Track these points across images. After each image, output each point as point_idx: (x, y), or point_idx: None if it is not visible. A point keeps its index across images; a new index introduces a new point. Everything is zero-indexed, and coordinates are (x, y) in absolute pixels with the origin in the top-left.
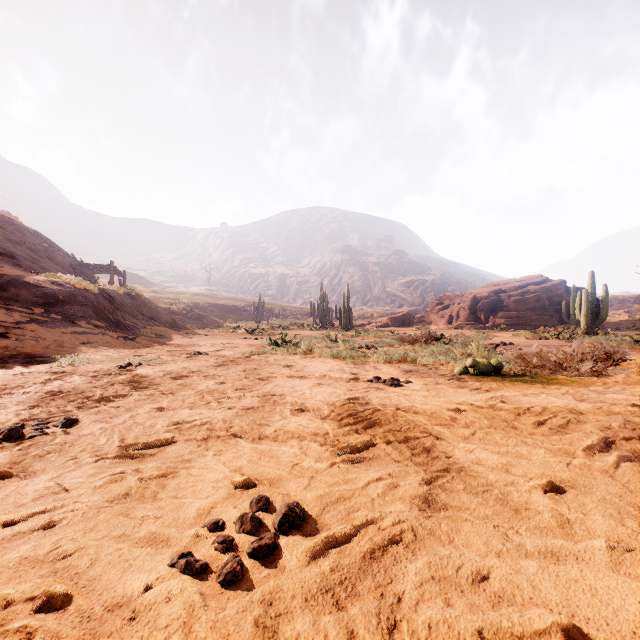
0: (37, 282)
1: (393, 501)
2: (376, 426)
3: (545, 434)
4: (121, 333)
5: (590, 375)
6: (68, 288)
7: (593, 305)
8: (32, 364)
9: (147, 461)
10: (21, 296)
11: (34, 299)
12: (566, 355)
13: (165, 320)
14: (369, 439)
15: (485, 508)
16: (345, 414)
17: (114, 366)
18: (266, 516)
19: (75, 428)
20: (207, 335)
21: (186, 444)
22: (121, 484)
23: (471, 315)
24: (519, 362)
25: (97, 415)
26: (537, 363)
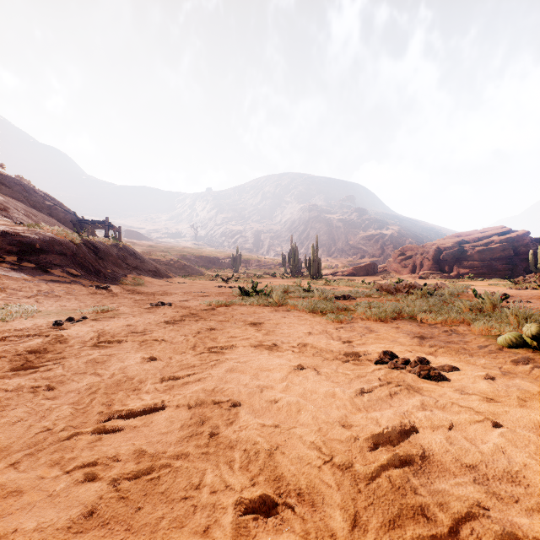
0: (15, 231)
1: None
2: None
3: None
4: (97, 281)
5: None
6: (47, 237)
7: None
8: None
9: None
10: None
11: (8, 247)
12: None
13: (149, 269)
14: None
15: None
16: None
17: (51, 321)
18: None
19: None
20: (186, 283)
21: None
22: None
23: (434, 265)
24: None
25: None
26: None
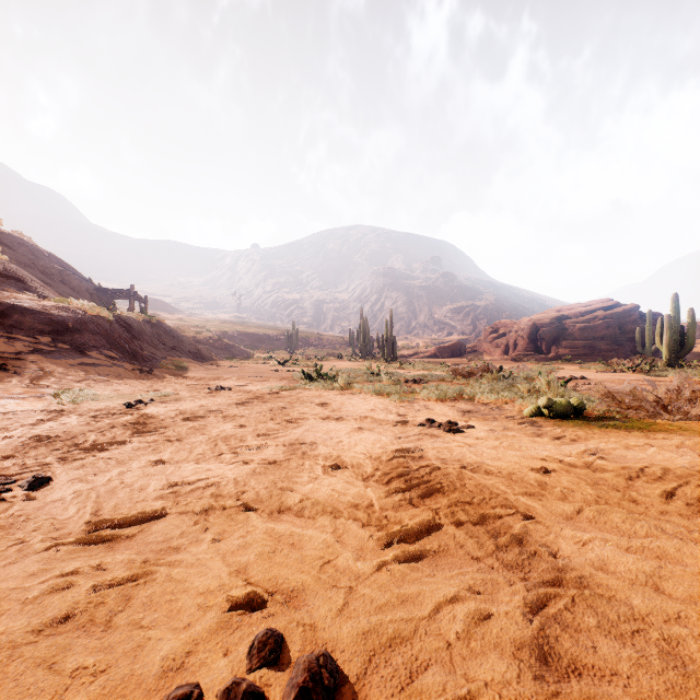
0: (44, 308)
1: (484, 651)
2: (437, 493)
3: (684, 513)
4: (137, 365)
5: (699, 419)
6: (79, 314)
7: (677, 333)
8: (29, 401)
9: (119, 548)
10: (25, 323)
11: (40, 327)
12: (670, 394)
13: (188, 350)
14: (431, 518)
15: (649, 677)
16: (394, 473)
17: (122, 403)
18: (273, 679)
19: (44, 490)
20: (234, 367)
21: (179, 520)
22: (64, 597)
23: (530, 344)
24: (607, 402)
25: (79, 470)
26: (632, 404)
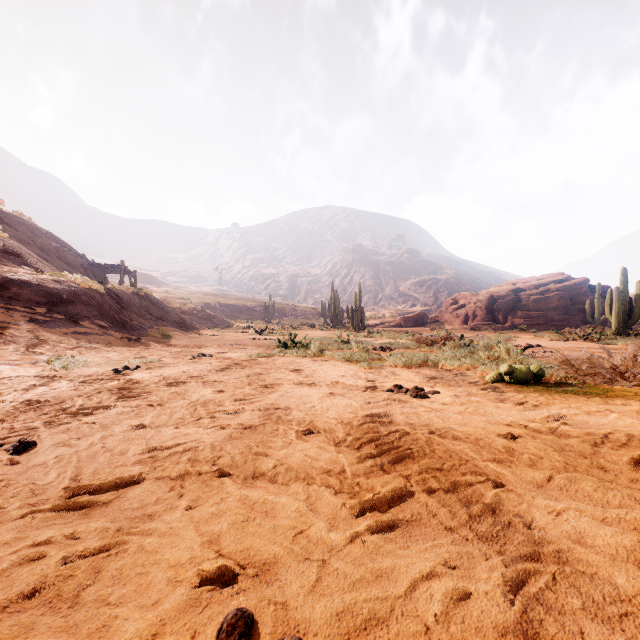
0: (41, 281)
1: (465, 637)
2: (407, 459)
3: None
4: (126, 333)
5: None
6: (72, 287)
7: (625, 304)
8: (24, 367)
9: (94, 515)
10: (23, 295)
11: (36, 298)
12: (627, 362)
13: (174, 320)
14: (402, 486)
15: None
16: (365, 439)
17: (110, 369)
18: None
19: (28, 454)
20: (216, 335)
21: (155, 485)
22: (33, 569)
23: (488, 315)
24: (565, 369)
25: (64, 434)
26: (589, 371)
